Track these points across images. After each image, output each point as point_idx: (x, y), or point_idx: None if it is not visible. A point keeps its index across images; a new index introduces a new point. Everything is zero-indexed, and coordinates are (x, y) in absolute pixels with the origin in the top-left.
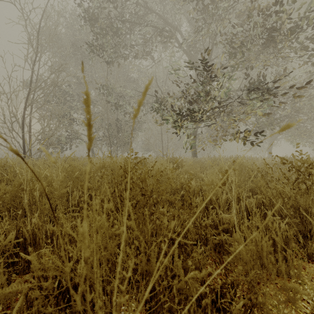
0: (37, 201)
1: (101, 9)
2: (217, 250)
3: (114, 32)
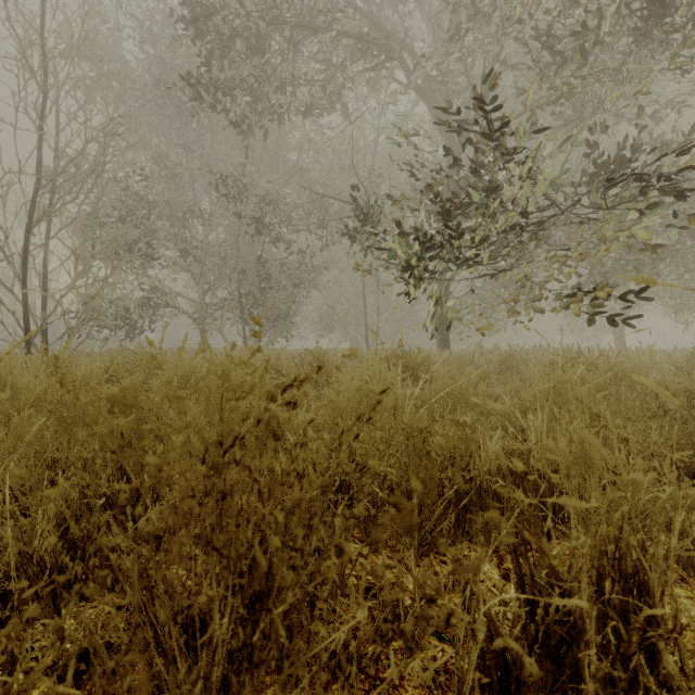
0: None
1: None
2: None
3: (250, 44)
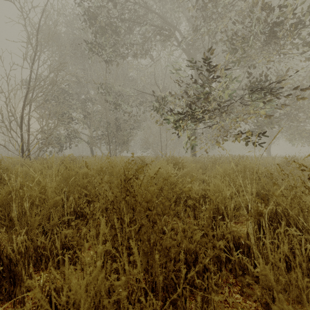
0: (26, 212)
1: (100, 7)
2: (228, 268)
3: (113, 31)
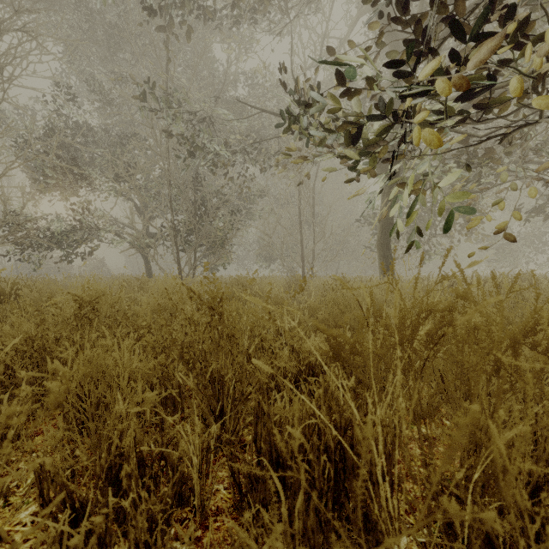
0: None
1: None
2: None
3: None
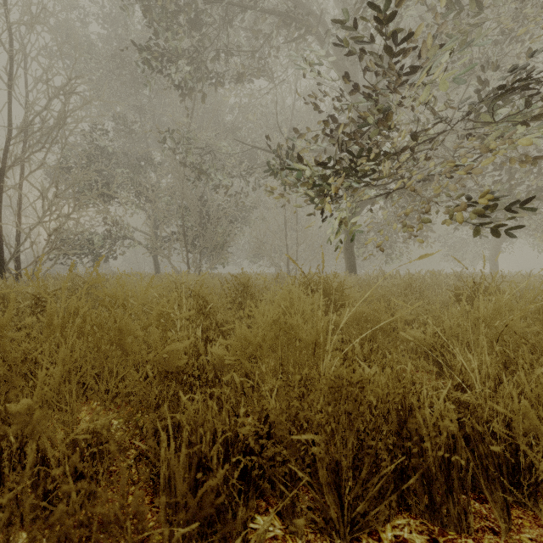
0: None
1: None
2: None
3: (190, 18)
